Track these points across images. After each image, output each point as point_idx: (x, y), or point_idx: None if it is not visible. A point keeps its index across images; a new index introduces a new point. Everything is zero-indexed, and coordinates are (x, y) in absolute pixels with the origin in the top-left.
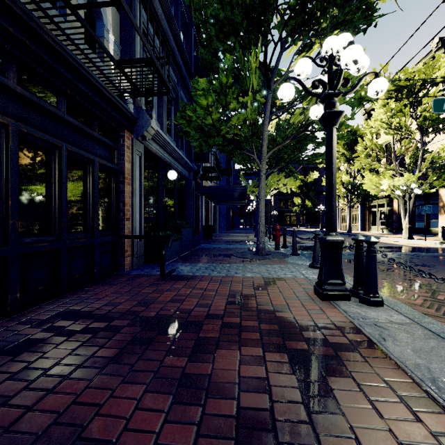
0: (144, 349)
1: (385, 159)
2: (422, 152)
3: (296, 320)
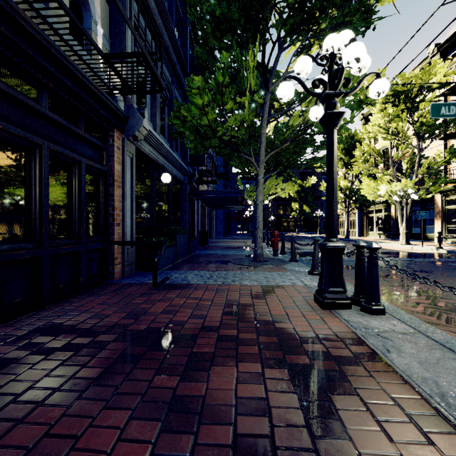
0: (132, 367)
1: (382, 164)
2: (419, 158)
3: (296, 332)
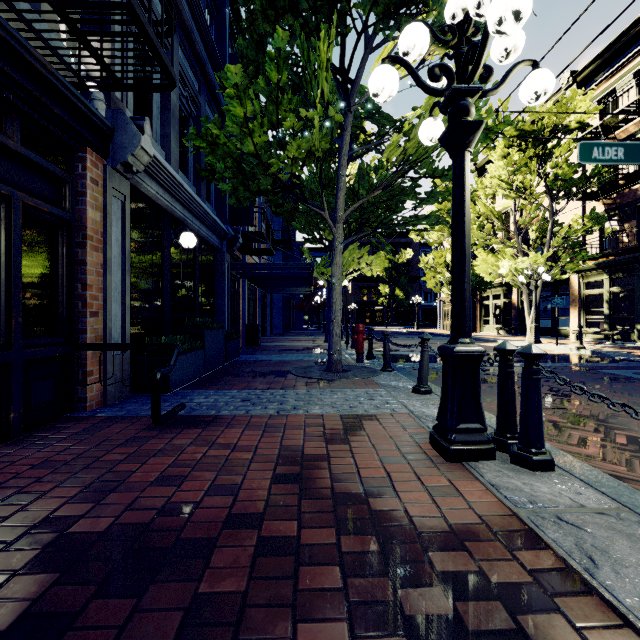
0: None
1: (501, 234)
2: (552, 224)
3: (410, 517)
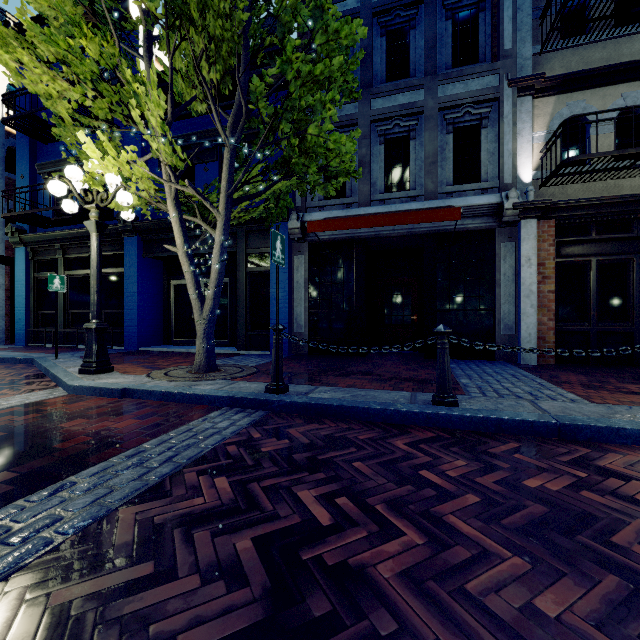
0: (614, 379)
1: None
2: None
3: None
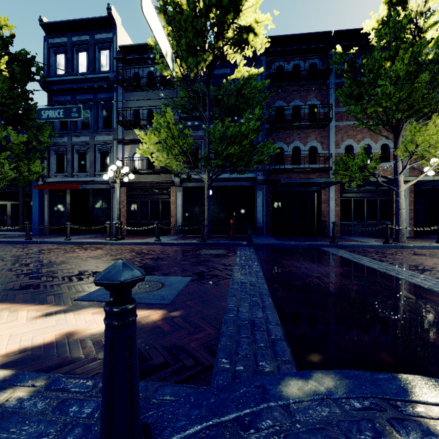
0: None
1: None
2: None
3: None
